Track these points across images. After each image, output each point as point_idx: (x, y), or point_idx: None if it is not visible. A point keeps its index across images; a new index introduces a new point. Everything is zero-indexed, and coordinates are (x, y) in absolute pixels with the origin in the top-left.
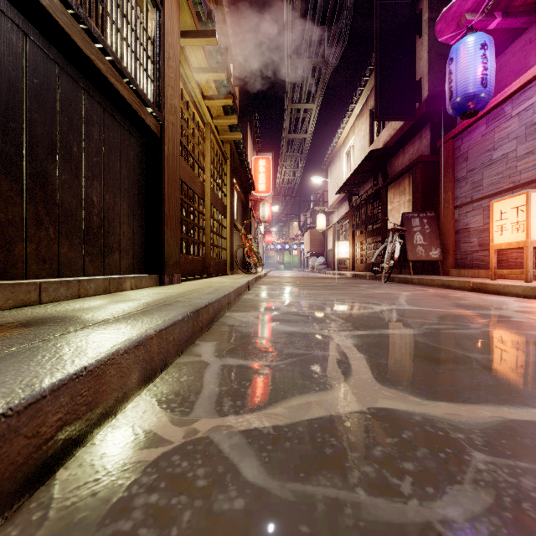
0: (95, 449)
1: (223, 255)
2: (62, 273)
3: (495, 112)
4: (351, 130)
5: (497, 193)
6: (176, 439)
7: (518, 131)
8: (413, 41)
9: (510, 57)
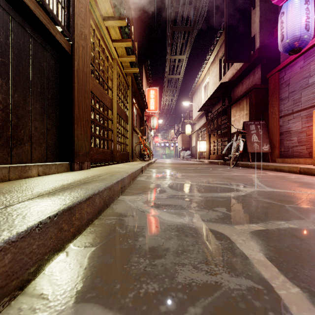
0: None
1: (126, 149)
2: None
3: (311, 51)
4: (207, 72)
5: (312, 106)
6: None
7: None
8: (249, 11)
9: None
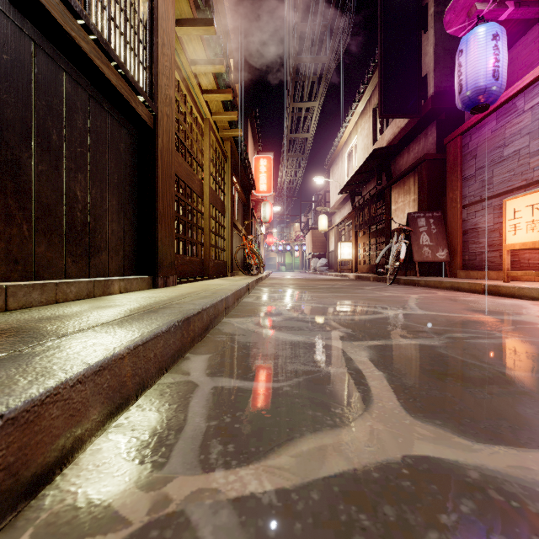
0: (14, 537)
1: (222, 256)
2: (38, 275)
3: (506, 107)
4: (354, 129)
5: (508, 191)
6: (136, 516)
7: (531, 127)
8: (418, 36)
9: (522, 49)
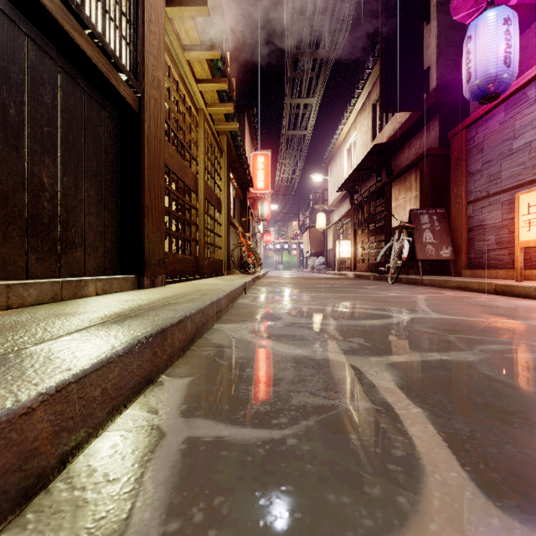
0: None
1: (218, 255)
2: None
3: (516, 97)
4: (352, 126)
5: (518, 185)
6: None
7: None
8: (420, 28)
9: (532, 36)
